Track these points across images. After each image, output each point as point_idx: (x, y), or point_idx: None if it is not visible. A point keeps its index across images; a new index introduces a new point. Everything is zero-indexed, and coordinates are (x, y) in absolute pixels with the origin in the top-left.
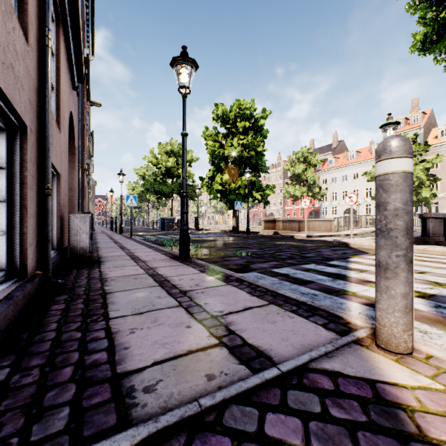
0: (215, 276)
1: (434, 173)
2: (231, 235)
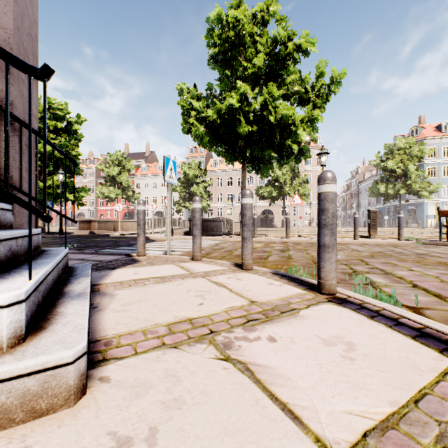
0: None
1: (211, 190)
2: None
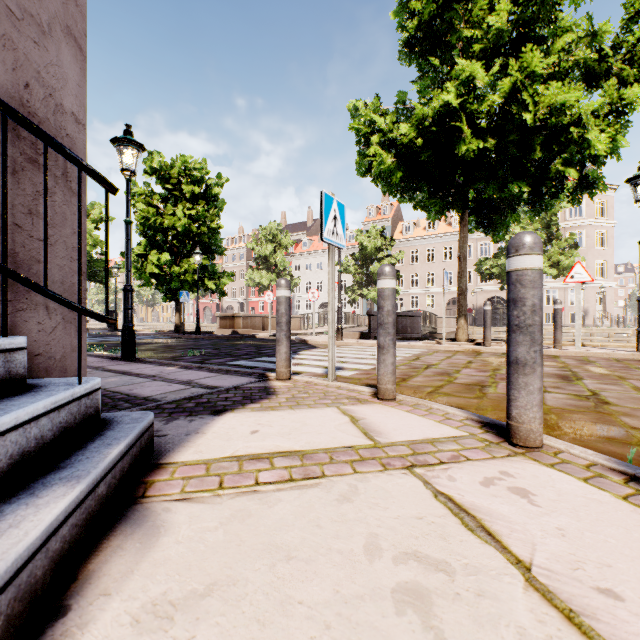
0: (175, 367)
1: (400, 268)
2: (174, 336)
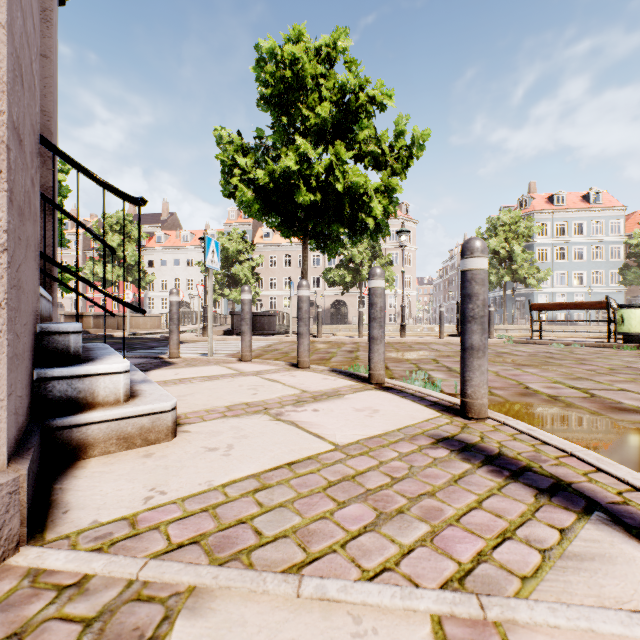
0: None
1: (260, 271)
2: None
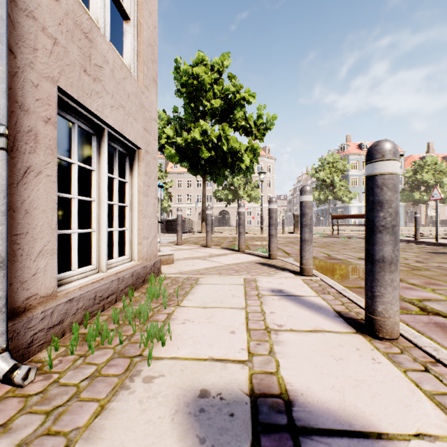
0: None
1: (171, 191)
2: None
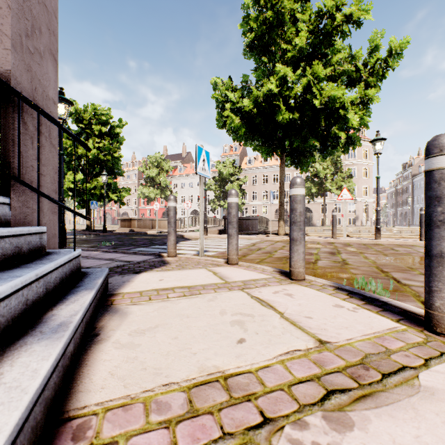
0: (98, 251)
1: (245, 188)
2: (86, 233)
